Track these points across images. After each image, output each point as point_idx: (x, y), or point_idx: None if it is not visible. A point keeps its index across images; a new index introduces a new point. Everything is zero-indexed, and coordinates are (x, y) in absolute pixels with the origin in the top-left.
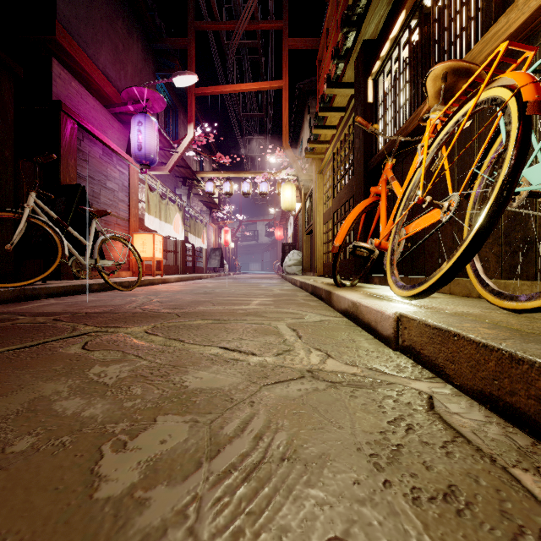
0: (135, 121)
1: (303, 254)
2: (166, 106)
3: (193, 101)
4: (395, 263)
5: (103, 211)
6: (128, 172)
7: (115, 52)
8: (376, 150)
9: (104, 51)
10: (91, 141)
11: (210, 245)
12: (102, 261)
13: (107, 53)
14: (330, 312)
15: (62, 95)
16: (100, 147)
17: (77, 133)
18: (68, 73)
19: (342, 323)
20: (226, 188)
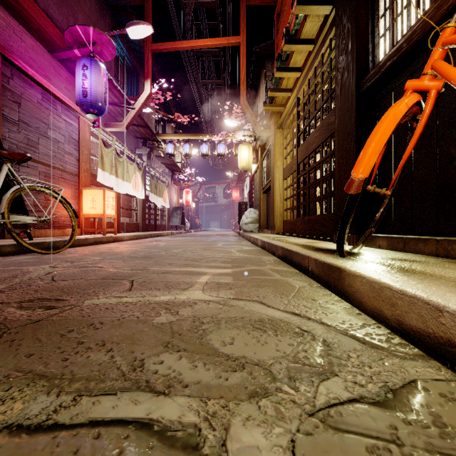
0: (80, 64)
1: (259, 212)
2: (127, 69)
3: (150, 57)
4: None
5: (19, 154)
6: (78, 124)
7: None
8: (374, 62)
9: None
10: (25, 82)
11: (172, 205)
12: (17, 217)
13: None
14: (359, 321)
15: None
16: (38, 91)
17: (3, 69)
18: None
19: None
20: (186, 150)
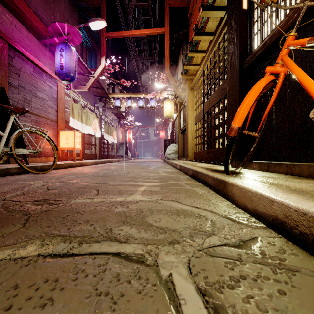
0: (58, 48)
1: (178, 146)
2: (88, 49)
3: (105, 41)
4: None
5: (21, 109)
6: (56, 88)
7: (46, 1)
8: (251, 50)
9: None
10: (23, 60)
11: (119, 141)
12: (19, 149)
13: None
14: (233, 211)
15: None
16: (31, 66)
17: (8, 52)
18: (2, 6)
19: (293, 257)
20: (128, 104)
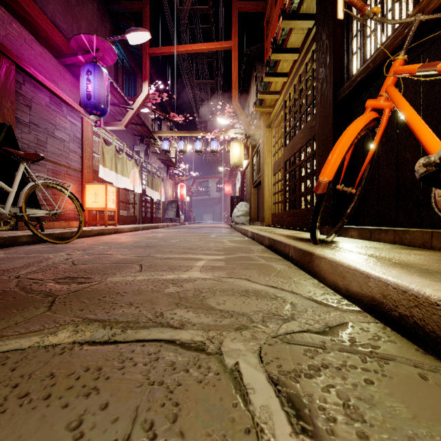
0: (84, 70)
1: (250, 206)
2: (125, 70)
3: (148, 60)
4: None
5: (34, 155)
6: (81, 124)
7: (66, 4)
8: (348, 75)
9: (53, 0)
10: (35, 87)
11: (167, 198)
12: (32, 210)
13: (57, 3)
14: (320, 291)
15: None
16: (46, 94)
17: (16, 76)
18: (7, 12)
19: (389, 344)
20: (181, 147)
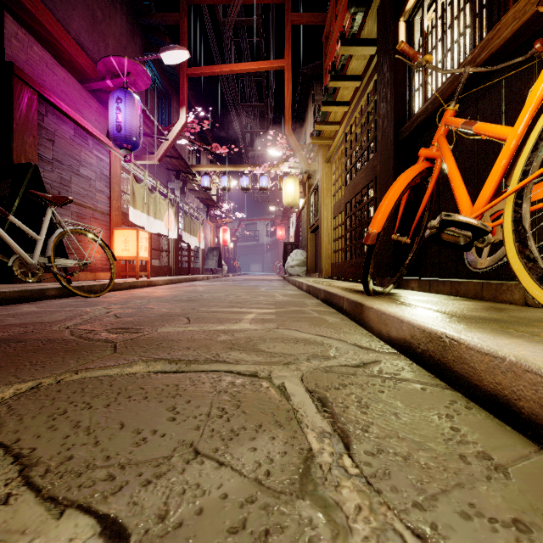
0: (114, 97)
1: (307, 254)
2: (158, 92)
3: (186, 82)
4: (537, 256)
5: (62, 198)
6: (109, 159)
7: (92, 20)
8: (410, 113)
9: (77, 16)
10: (58, 118)
11: (207, 245)
12: (61, 260)
13: (82, 19)
14: (366, 339)
15: (19, 59)
16: (70, 126)
17: (38, 107)
18: (27, 34)
19: (408, 372)
20: (224, 183)
